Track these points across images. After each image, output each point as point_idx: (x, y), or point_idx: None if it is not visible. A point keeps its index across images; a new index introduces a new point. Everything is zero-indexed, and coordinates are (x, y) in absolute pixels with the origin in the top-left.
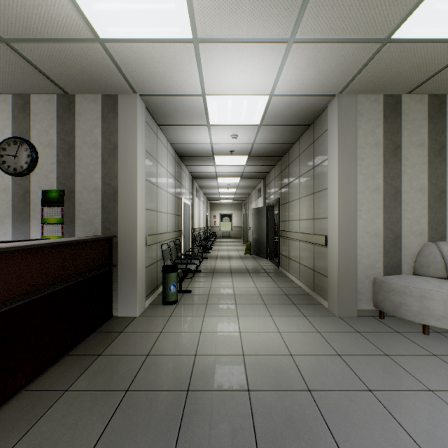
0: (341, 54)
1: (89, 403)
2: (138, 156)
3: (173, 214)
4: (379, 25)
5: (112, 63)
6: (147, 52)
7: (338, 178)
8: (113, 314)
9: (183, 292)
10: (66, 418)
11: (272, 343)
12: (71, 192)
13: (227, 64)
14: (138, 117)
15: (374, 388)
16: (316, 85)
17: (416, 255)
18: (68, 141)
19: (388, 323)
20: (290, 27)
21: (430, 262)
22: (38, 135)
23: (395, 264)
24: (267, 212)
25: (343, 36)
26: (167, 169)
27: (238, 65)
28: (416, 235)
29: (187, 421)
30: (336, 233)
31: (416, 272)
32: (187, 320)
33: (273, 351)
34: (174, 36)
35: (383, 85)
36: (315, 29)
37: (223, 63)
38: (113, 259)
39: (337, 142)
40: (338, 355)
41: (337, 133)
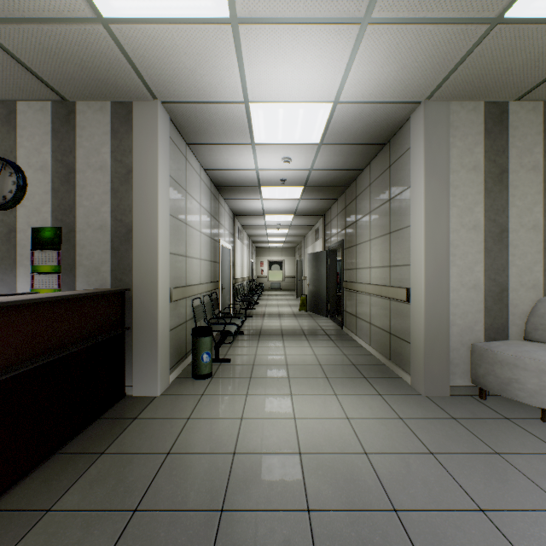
0: (433, 41)
1: (78, 532)
2: (160, 183)
3: (208, 260)
4: None
5: (121, 55)
6: (168, 39)
7: (424, 212)
8: (125, 393)
9: (219, 362)
10: None
11: (339, 435)
12: (70, 230)
13: (278, 56)
14: (160, 131)
15: (487, 506)
16: (396, 87)
17: (528, 314)
18: (66, 163)
19: (493, 405)
20: None
21: None
22: (26, 155)
23: (499, 327)
24: (327, 258)
25: (438, 13)
26: (200, 202)
27: (292, 58)
28: (528, 288)
29: None
30: (422, 285)
31: (528, 337)
32: (225, 402)
33: (340, 448)
34: (205, 14)
35: (486, 87)
36: (400, 2)
37: (272, 55)
38: (127, 319)
39: (423, 164)
40: (430, 454)
41: (423, 152)
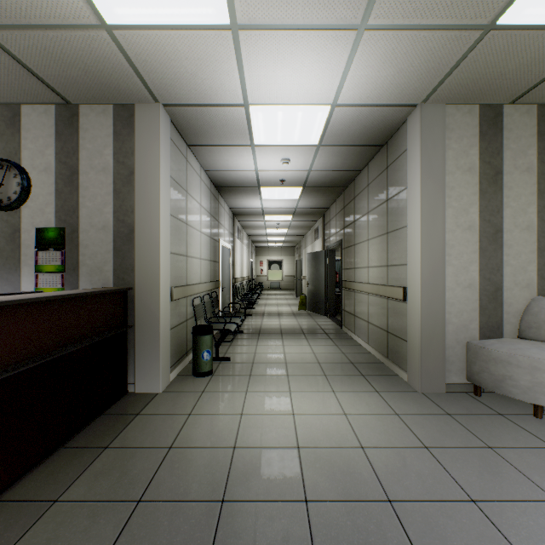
0: (427, 46)
1: (85, 521)
2: (161, 184)
3: (208, 260)
4: (481, 4)
5: (124, 59)
6: (170, 44)
7: (421, 212)
8: (128, 390)
9: (220, 360)
10: None
11: (336, 430)
12: (73, 230)
13: (277, 60)
14: (161, 133)
15: (479, 497)
16: (392, 90)
17: (523, 312)
18: (70, 165)
19: (487, 401)
20: (361, 7)
21: (542, 322)
22: (30, 157)
23: (494, 325)
24: (326, 258)
25: (432, 20)
26: (200, 202)
27: (291, 62)
28: (522, 287)
29: None
30: (418, 284)
31: (522, 335)
32: (225, 398)
33: (338, 442)
34: (206, 21)
35: (481, 90)
36: (395, 9)
37: (271, 59)
38: (129, 318)
39: (419, 166)
40: (425, 448)
41: (419, 154)
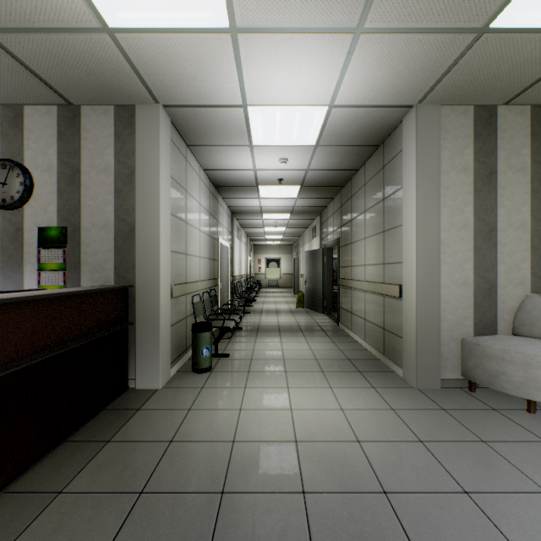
0: (422, 49)
1: (89, 511)
2: (162, 184)
3: (207, 258)
4: (474, 8)
5: (126, 62)
6: (170, 47)
7: (416, 211)
8: (128, 385)
9: (219, 357)
10: (55, 535)
11: (333, 424)
12: (75, 229)
13: (275, 63)
14: (162, 134)
15: (471, 488)
16: (388, 92)
17: (516, 309)
18: (71, 165)
19: (481, 397)
20: (357, 11)
21: (535, 319)
22: (33, 157)
23: (488, 322)
24: (323, 256)
25: (426, 23)
26: (200, 201)
27: (289, 65)
28: (516, 284)
29: (221, 539)
30: (413, 282)
31: (515, 332)
32: (224, 394)
33: (334, 436)
34: (206, 24)
35: (475, 92)
36: (390, 13)
37: (270, 62)
38: (129, 315)
39: (414, 166)
40: (420, 442)
41: (414, 154)
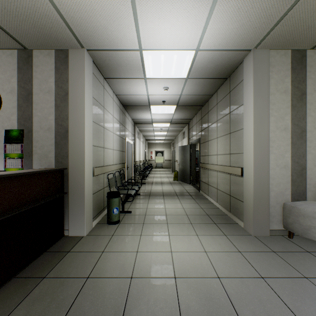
0: (262, 6)
1: None
2: (86, 101)
3: (118, 150)
4: None
5: (59, 16)
6: (88, 4)
7: (253, 119)
8: (64, 234)
9: (124, 213)
10: None
11: (200, 264)
12: (29, 131)
13: (160, 17)
14: (86, 68)
15: None
16: (235, 39)
17: None
18: (26, 89)
19: (297, 242)
20: None
21: None
22: (1, 83)
23: (301, 192)
24: (190, 149)
25: None
26: (113, 114)
27: (170, 18)
28: None
29: None
30: (251, 165)
31: None
32: (127, 240)
33: (202, 273)
34: None
35: (293, 39)
36: None
37: (157, 16)
38: (65, 187)
39: (252, 89)
40: (262, 278)
41: (252, 81)
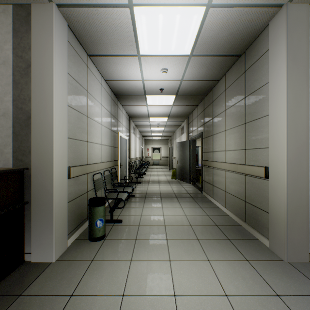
0: None
1: None
2: (55, 75)
3: (108, 146)
4: None
5: None
6: None
7: (287, 100)
8: (24, 260)
9: (113, 222)
10: None
11: None
12: None
13: None
14: (55, 30)
15: None
16: None
17: None
18: None
19: None
20: None
21: None
22: None
23: None
24: (190, 145)
25: None
26: (101, 103)
27: None
28: None
29: None
30: (284, 165)
31: None
32: (110, 270)
33: None
34: None
35: None
36: None
37: None
38: (26, 194)
39: (285, 59)
40: None
41: (285, 48)
